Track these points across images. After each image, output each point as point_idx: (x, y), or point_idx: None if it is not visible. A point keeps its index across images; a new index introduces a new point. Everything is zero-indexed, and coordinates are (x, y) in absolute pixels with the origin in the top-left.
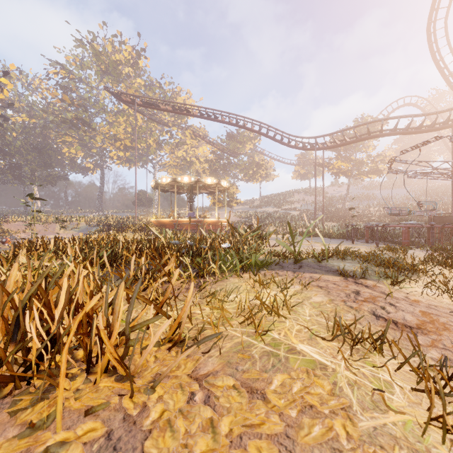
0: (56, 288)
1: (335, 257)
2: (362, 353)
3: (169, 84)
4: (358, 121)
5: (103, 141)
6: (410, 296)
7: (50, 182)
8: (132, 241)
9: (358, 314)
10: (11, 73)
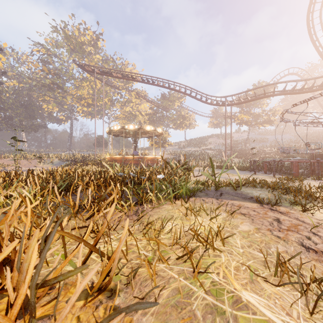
0: (5, 219)
1: (246, 186)
2: (314, 302)
3: (120, 59)
4: (256, 85)
5: (72, 100)
6: (320, 221)
7: (34, 130)
8: (89, 172)
9: (287, 245)
10: (6, 50)
